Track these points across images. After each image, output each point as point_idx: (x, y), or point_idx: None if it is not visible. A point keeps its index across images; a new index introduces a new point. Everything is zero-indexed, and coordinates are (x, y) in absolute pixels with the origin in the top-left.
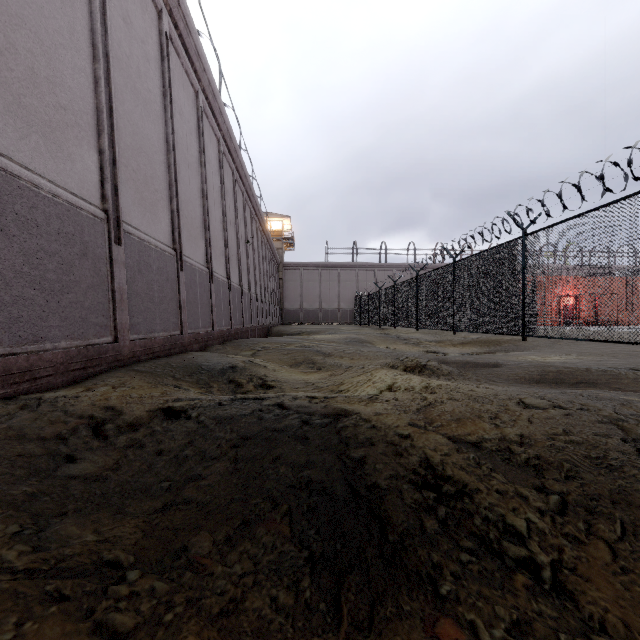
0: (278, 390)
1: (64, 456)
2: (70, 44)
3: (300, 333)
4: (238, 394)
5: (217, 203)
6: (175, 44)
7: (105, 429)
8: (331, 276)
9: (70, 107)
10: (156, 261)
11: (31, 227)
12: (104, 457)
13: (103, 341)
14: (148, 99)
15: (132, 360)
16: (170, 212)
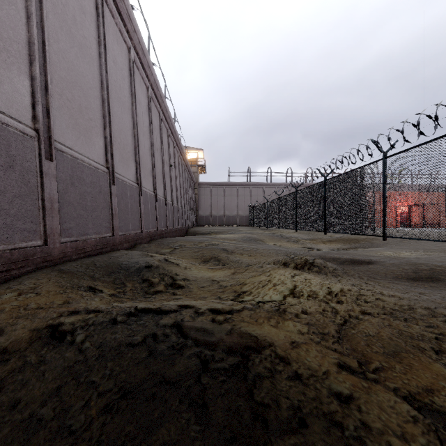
0: (186, 290)
1: None
2: None
3: (210, 233)
4: (148, 295)
5: (146, 135)
6: (110, 6)
7: None
8: (232, 192)
9: None
10: (89, 176)
11: None
12: None
13: (31, 244)
14: (83, 44)
15: (63, 260)
16: (104, 138)
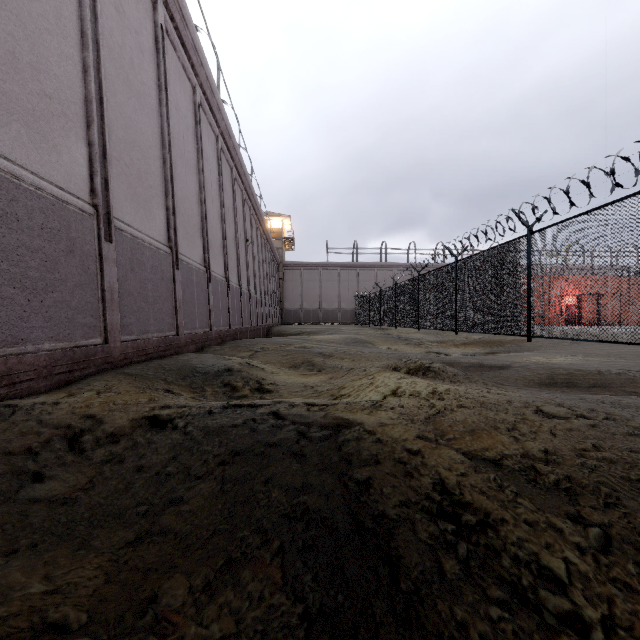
0: (275, 394)
1: (30, 474)
2: (56, 30)
3: (300, 333)
4: (233, 399)
5: (215, 201)
6: (171, 37)
7: (82, 441)
8: (331, 276)
9: (56, 96)
10: (150, 259)
11: (11, 221)
12: (77, 475)
13: (92, 342)
14: (142, 92)
15: (123, 362)
16: (165, 209)
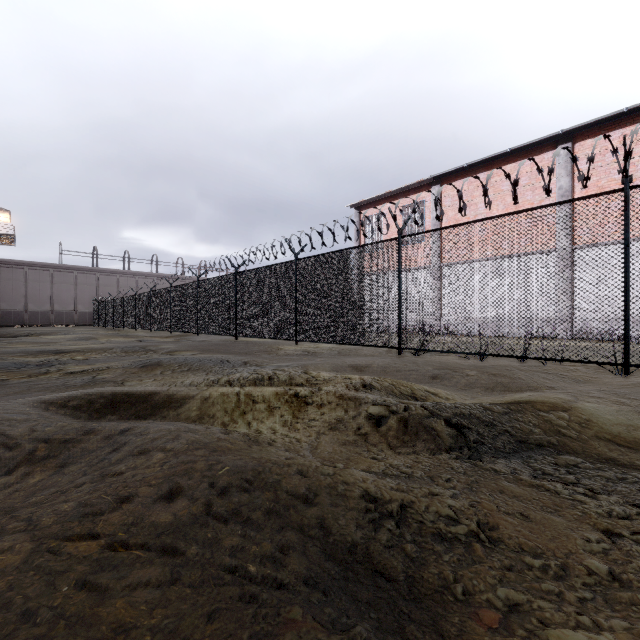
0: None
1: None
2: None
3: (29, 335)
4: None
5: None
6: None
7: None
8: (66, 278)
9: None
10: None
11: None
12: None
13: None
14: None
15: None
16: None
